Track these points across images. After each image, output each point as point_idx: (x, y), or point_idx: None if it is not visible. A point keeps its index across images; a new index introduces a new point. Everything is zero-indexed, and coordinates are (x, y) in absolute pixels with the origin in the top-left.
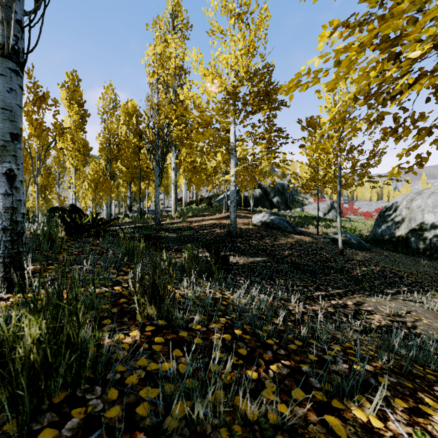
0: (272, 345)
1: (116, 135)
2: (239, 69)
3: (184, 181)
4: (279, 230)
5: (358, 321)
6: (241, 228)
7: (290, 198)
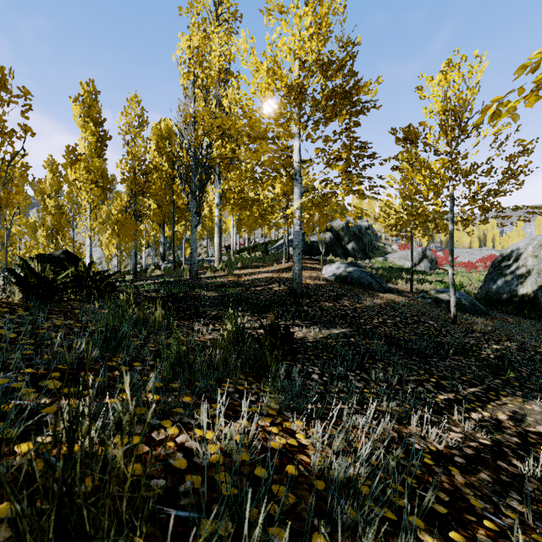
0: None
1: (143, 161)
2: (306, 58)
3: (232, 223)
4: (360, 286)
5: None
6: (308, 284)
7: (369, 244)
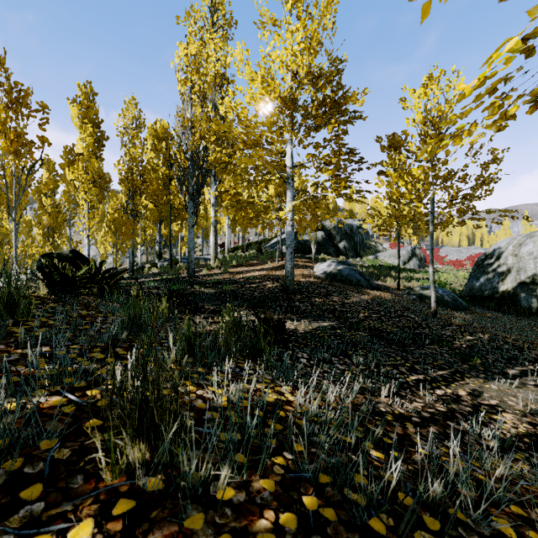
0: (383, 536)
1: (140, 162)
2: (297, 70)
3: (227, 222)
4: (349, 283)
5: (489, 432)
6: (300, 281)
7: (360, 242)
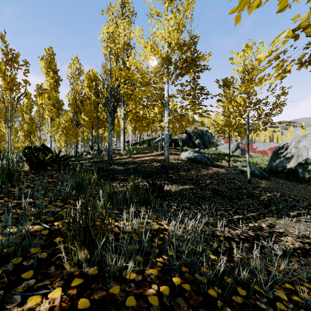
0: (215, 298)
1: (81, 94)
2: (171, 41)
3: (130, 128)
4: (201, 164)
5: (278, 246)
6: (172, 162)
7: (207, 140)
